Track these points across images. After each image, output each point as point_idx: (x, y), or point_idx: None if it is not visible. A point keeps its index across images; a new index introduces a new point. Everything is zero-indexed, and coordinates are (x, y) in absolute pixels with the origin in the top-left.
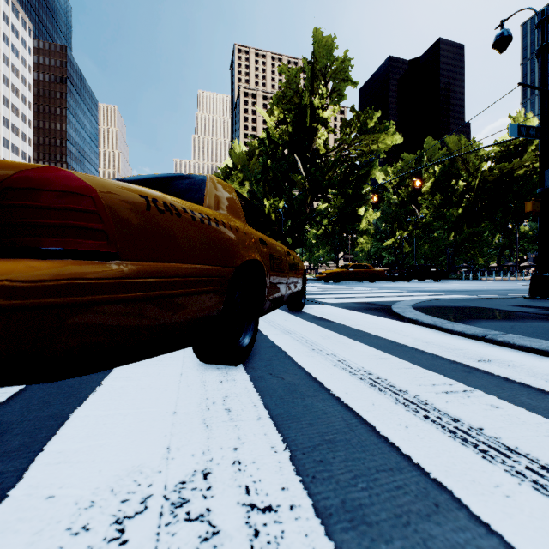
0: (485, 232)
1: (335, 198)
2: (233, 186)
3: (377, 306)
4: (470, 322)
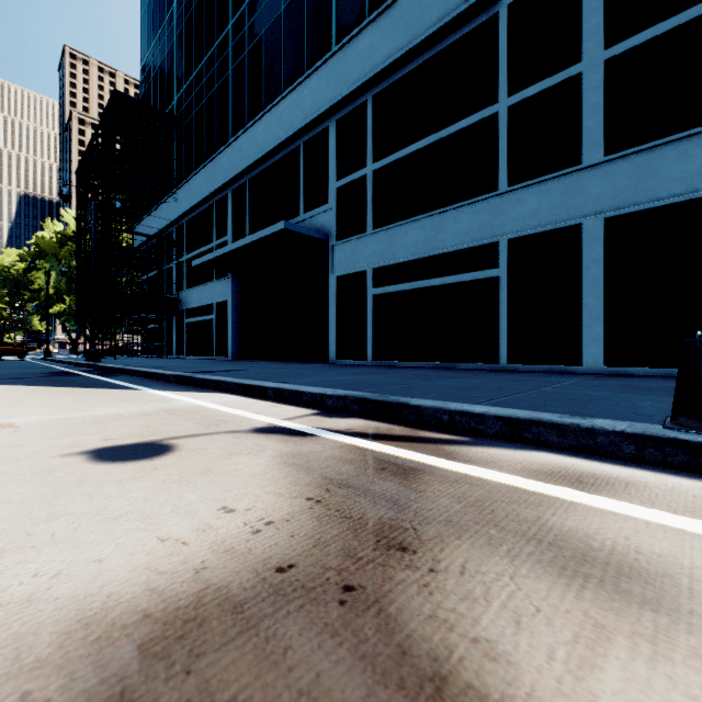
0: None
1: None
2: (38, 276)
3: None
4: None
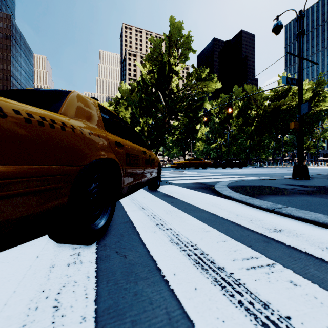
0: (266, 140)
1: (183, 119)
2: (121, 109)
3: (205, 185)
4: (263, 198)
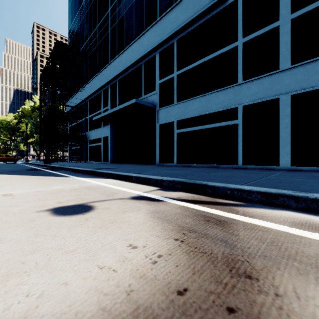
0: None
1: None
2: (22, 125)
3: None
4: None
